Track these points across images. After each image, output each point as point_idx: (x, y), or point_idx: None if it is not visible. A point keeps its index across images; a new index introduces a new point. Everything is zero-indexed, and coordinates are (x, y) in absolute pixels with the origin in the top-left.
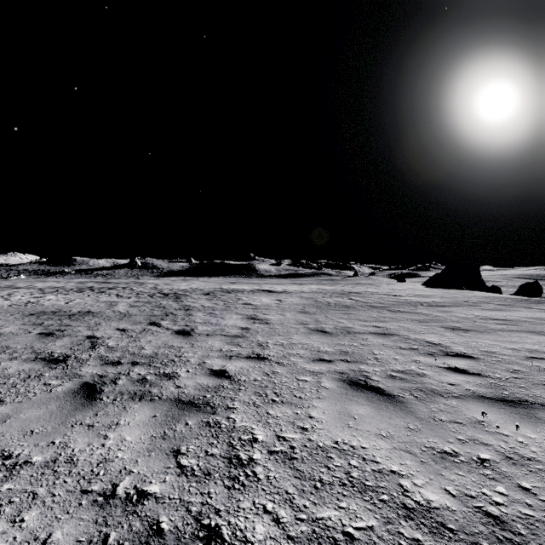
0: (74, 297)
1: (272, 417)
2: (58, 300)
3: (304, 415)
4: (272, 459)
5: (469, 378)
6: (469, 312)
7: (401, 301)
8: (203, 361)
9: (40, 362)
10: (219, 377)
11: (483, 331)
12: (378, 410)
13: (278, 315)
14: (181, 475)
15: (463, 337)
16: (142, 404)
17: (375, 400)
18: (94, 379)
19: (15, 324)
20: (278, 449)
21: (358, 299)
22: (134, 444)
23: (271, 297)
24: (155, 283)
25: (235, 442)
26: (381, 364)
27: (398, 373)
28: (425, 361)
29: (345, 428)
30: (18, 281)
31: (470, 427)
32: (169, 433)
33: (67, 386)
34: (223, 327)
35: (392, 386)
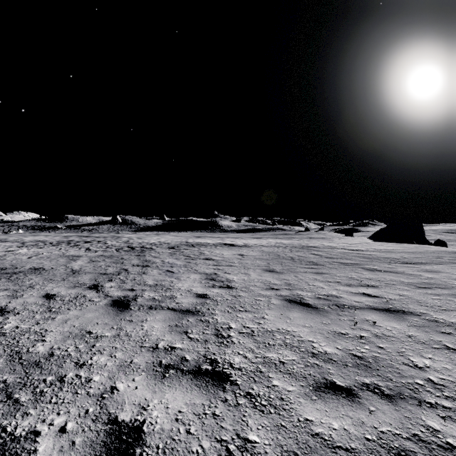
0: (44, 251)
1: None
2: (25, 254)
3: None
4: None
5: None
6: None
7: (367, 256)
8: (113, 384)
9: None
10: None
11: None
12: None
13: (241, 274)
14: None
15: None
16: None
17: None
18: None
19: None
20: None
21: (321, 254)
22: None
23: (232, 251)
24: (129, 237)
25: None
26: None
27: None
28: None
29: None
30: (14, 235)
31: None
32: None
33: None
34: (174, 293)
35: None
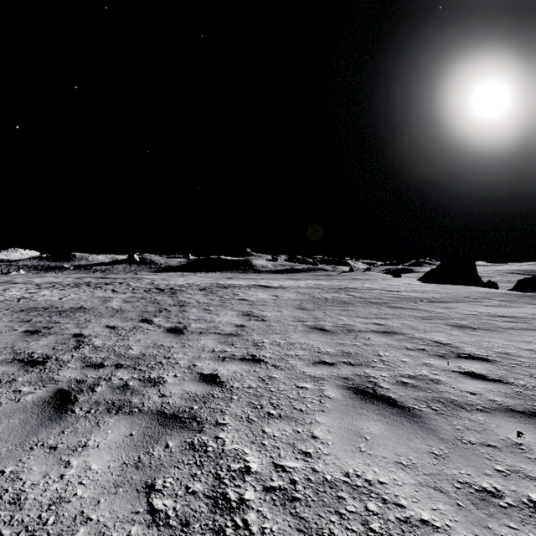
0: (69, 293)
1: (268, 437)
2: (52, 295)
3: (306, 435)
4: (269, 500)
5: (490, 385)
6: (472, 308)
7: (400, 296)
8: (194, 363)
9: (16, 364)
10: (209, 383)
11: (492, 329)
12: (393, 427)
13: (274, 311)
14: (152, 525)
15: (472, 336)
16: (118, 419)
17: (388, 414)
18: (71, 385)
19: (2, 321)
20: (275, 484)
21: (356, 294)
22: (100, 476)
23: (267, 293)
24: (152, 279)
25: (223, 473)
26: (389, 367)
27: (409, 379)
28: (436, 364)
29: (356, 453)
30: (17, 276)
31: (507, 452)
32: (145, 458)
33: (39, 393)
34: (217, 324)
35: (404, 395)
